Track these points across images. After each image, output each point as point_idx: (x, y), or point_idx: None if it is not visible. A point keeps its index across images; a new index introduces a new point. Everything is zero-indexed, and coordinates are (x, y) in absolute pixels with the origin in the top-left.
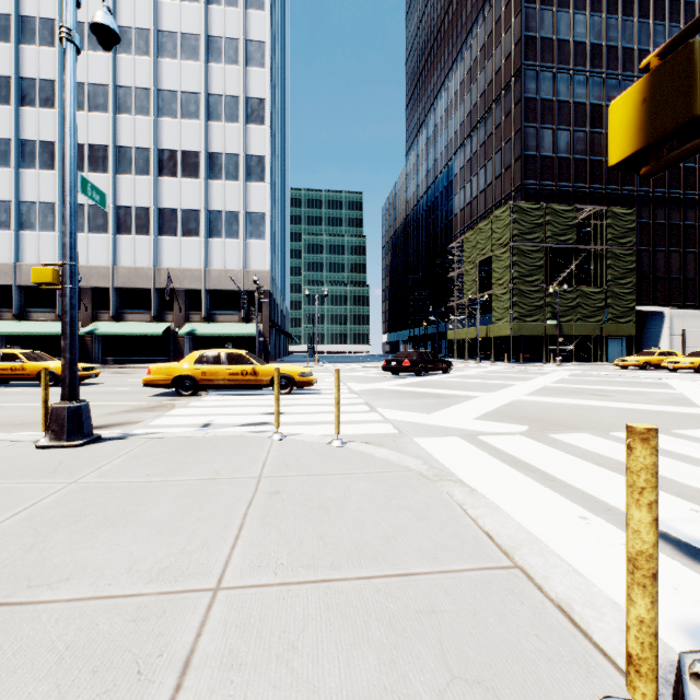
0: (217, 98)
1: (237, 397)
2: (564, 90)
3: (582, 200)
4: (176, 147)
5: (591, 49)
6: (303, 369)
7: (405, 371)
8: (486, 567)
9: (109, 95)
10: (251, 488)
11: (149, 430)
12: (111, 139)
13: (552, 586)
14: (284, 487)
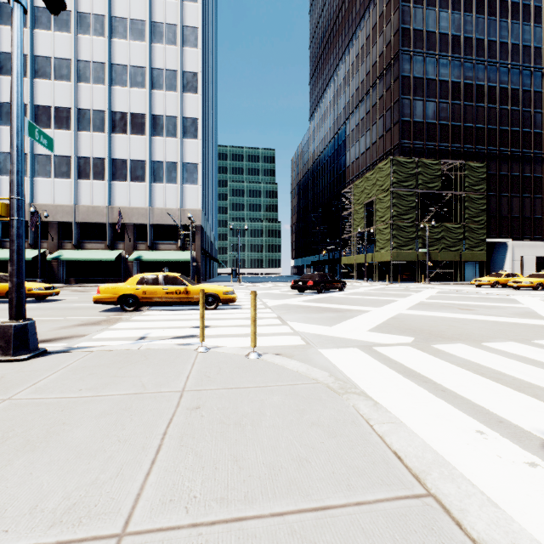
0: (159, 72)
1: (172, 312)
2: (432, 70)
3: (445, 156)
4: (126, 110)
5: (452, 39)
6: (227, 288)
7: (309, 289)
8: (400, 495)
9: (72, 67)
10: (173, 403)
11: (91, 343)
12: (73, 103)
13: (472, 523)
14: (204, 401)
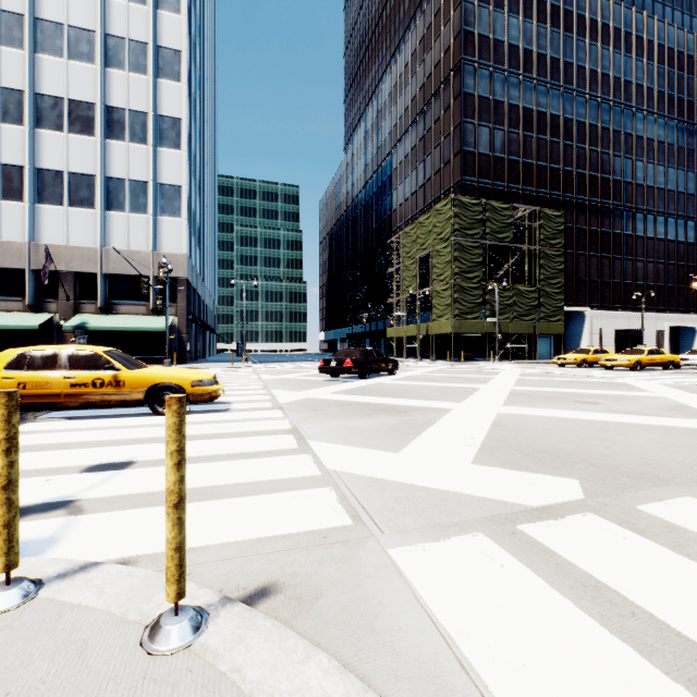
0: (118, 41)
1: (82, 423)
2: (500, 90)
3: (516, 201)
4: (62, 93)
5: (523, 54)
6: (201, 374)
7: (346, 373)
8: None
9: None
10: None
11: None
12: None
13: None
14: None
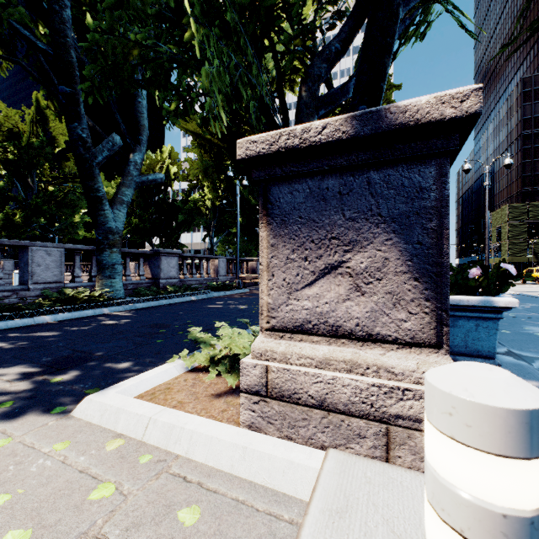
0: None
1: None
2: None
3: None
4: None
5: None
6: None
7: None
8: None
9: None
10: None
11: None
12: None
13: None
14: None
